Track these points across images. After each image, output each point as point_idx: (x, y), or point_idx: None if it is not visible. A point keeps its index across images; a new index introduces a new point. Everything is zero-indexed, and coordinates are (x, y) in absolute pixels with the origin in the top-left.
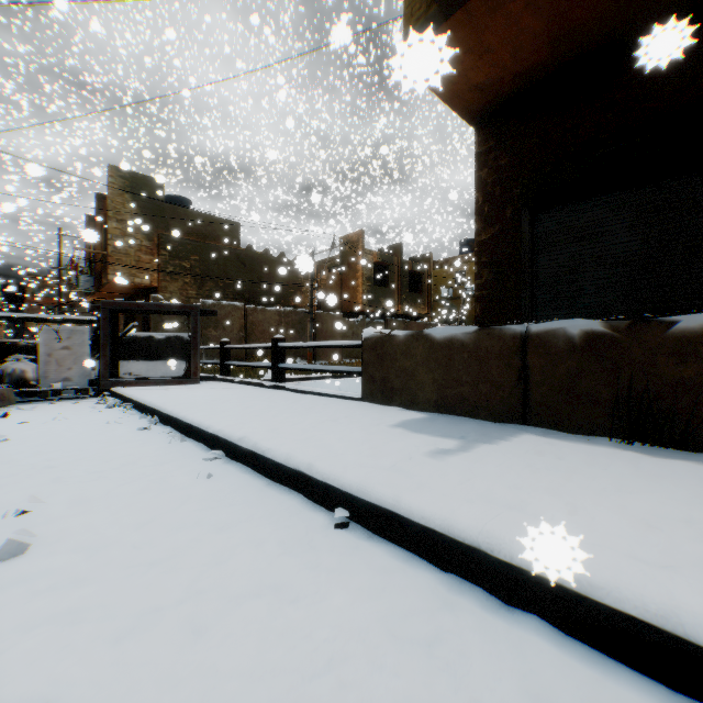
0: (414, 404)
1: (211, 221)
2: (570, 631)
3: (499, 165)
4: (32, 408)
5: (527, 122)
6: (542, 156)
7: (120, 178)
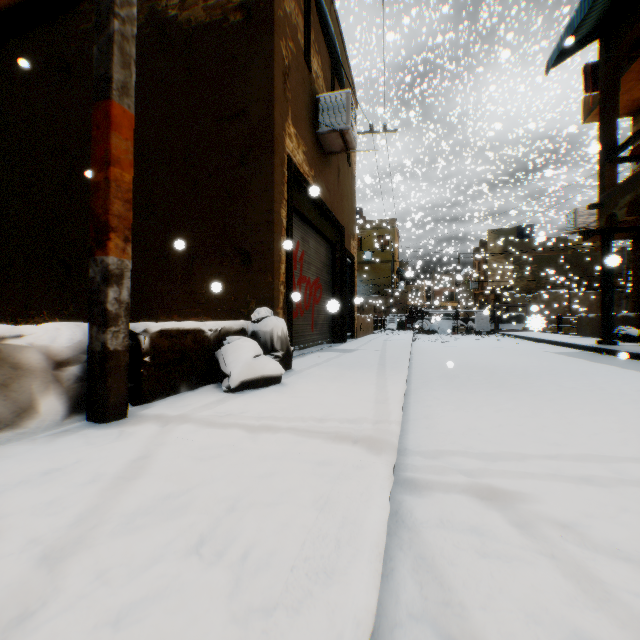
0: (584, 335)
1: (544, 241)
2: (548, 343)
3: (635, 255)
4: (479, 335)
5: None
6: None
7: (492, 234)
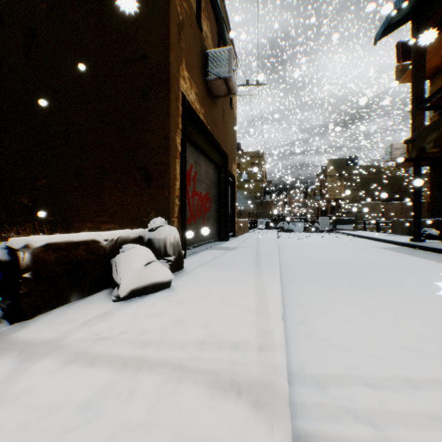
0: (397, 233)
1: (365, 167)
2: (373, 240)
3: (432, 177)
4: (323, 233)
5: (436, 168)
6: (439, 177)
7: (330, 162)
